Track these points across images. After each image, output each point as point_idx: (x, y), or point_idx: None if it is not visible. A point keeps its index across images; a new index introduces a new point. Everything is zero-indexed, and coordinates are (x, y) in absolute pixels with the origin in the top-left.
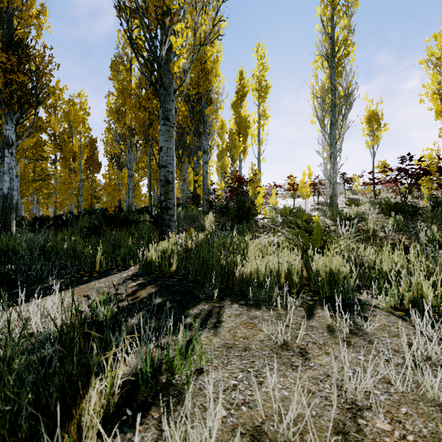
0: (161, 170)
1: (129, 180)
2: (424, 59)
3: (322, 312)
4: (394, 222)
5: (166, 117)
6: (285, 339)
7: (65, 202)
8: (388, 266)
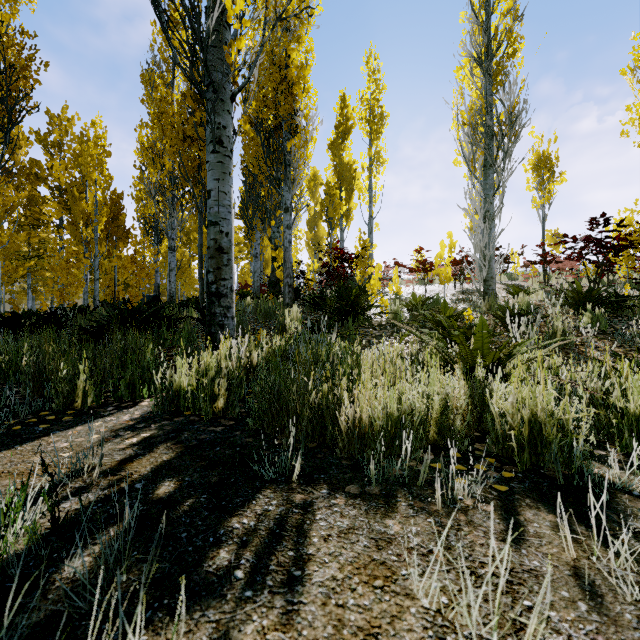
0: (208, 229)
1: (170, 256)
2: (628, 67)
3: (538, 518)
4: (592, 320)
5: (218, 138)
6: (483, 636)
7: (68, 290)
8: (639, 402)
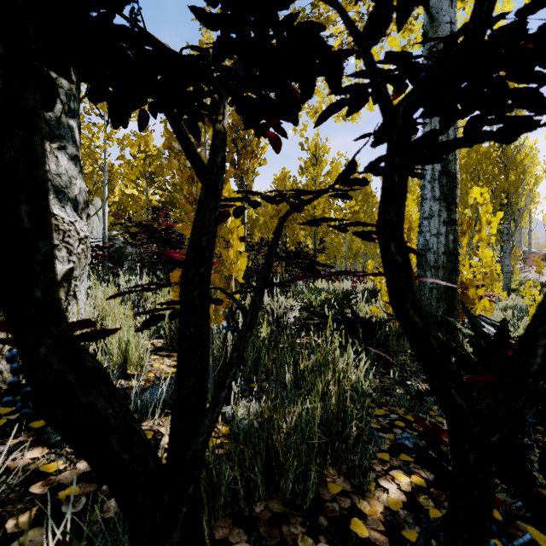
0: None
1: None
2: None
3: None
4: None
5: None
6: None
7: None
8: None
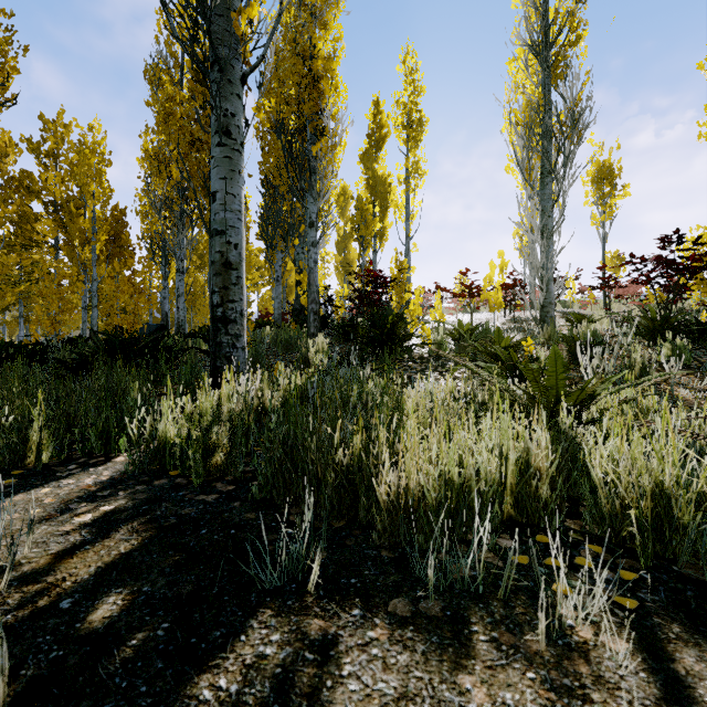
0: (213, 240)
1: (179, 279)
2: (706, 60)
3: (706, 669)
4: (674, 352)
5: (225, 128)
6: None
7: (60, 318)
8: None
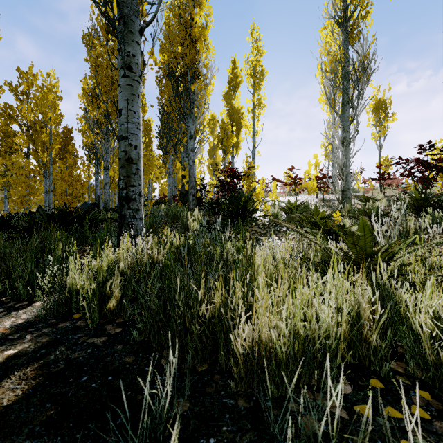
0: (120, 143)
1: (105, 173)
2: None
3: None
4: (433, 221)
5: (127, 64)
6: None
7: (27, 198)
8: None
